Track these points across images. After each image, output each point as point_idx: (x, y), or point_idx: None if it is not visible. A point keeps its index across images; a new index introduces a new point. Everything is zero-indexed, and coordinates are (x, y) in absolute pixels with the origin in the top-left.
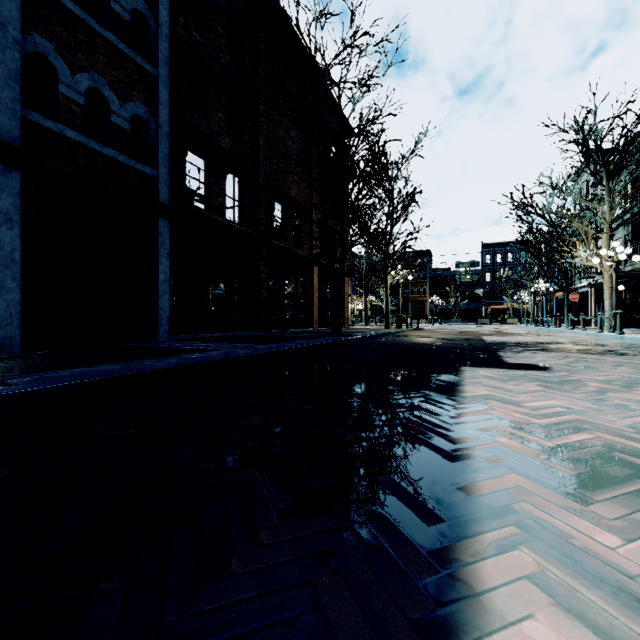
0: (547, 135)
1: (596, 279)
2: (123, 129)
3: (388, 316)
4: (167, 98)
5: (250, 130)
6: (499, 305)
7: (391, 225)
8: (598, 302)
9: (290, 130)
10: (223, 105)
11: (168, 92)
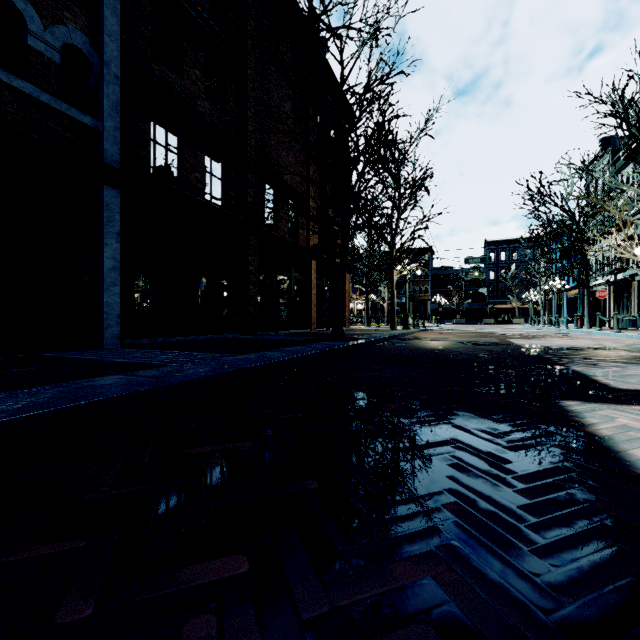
0: (580, 106)
1: (626, 274)
2: (49, 60)
3: (394, 316)
4: (117, 29)
5: (235, 97)
6: (503, 304)
7: (398, 213)
8: (617, 301)
9: (284, 104)
10: (201, 61)
11: (118, 21)
